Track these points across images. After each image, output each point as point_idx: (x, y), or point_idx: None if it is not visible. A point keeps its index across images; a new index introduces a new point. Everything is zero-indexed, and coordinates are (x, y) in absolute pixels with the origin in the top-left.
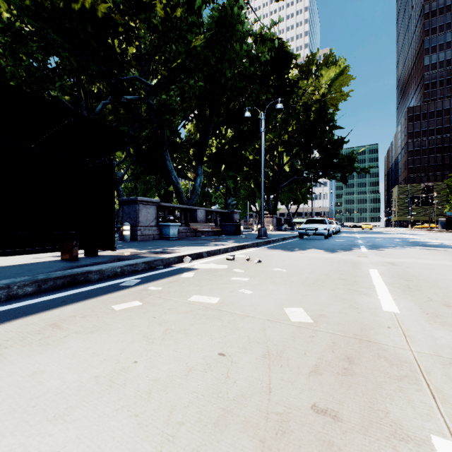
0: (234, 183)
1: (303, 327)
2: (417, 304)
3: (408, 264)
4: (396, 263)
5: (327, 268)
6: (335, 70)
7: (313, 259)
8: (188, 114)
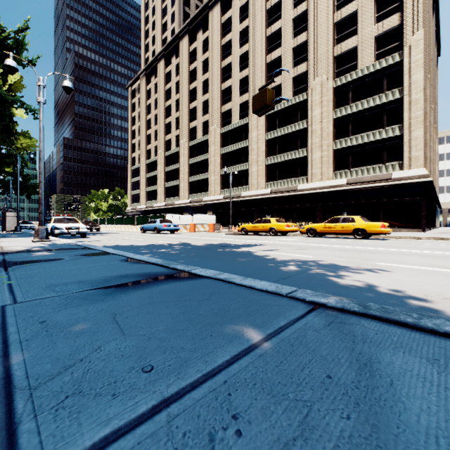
0: None
1: None
2: None
3: None
4: None
5: None
6: (29, 142)
7: None
8: None
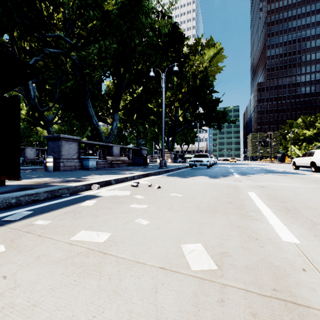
0: (143, 128)
1: (206, 279)
2: (307, 229)
3: (273, 187)
4: (264, 186)
5: (215, 192)
6: (214, 51)
7: (202, 184)
8: (106, 71)
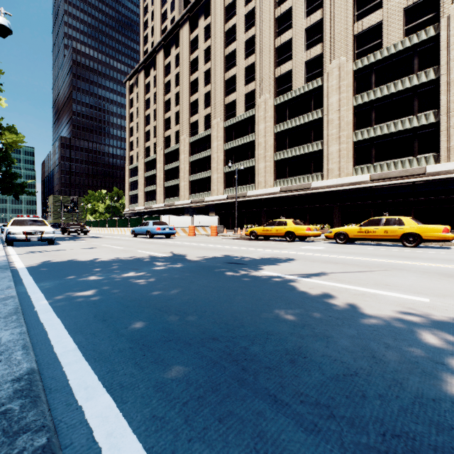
0: None
1: None
2: None
3: None
4: None
5: None
6: (15, 137)
7: None
8: None
